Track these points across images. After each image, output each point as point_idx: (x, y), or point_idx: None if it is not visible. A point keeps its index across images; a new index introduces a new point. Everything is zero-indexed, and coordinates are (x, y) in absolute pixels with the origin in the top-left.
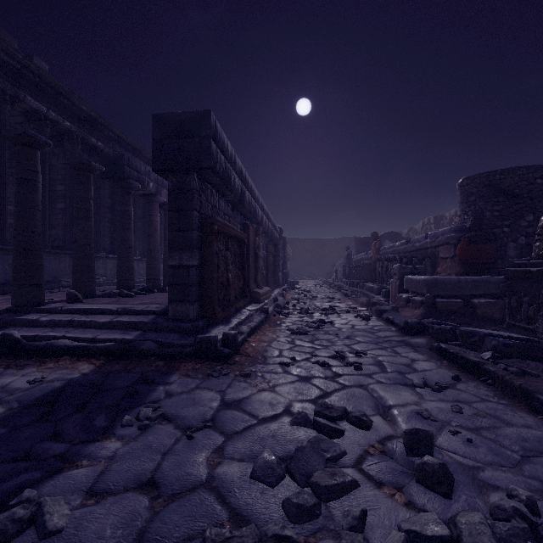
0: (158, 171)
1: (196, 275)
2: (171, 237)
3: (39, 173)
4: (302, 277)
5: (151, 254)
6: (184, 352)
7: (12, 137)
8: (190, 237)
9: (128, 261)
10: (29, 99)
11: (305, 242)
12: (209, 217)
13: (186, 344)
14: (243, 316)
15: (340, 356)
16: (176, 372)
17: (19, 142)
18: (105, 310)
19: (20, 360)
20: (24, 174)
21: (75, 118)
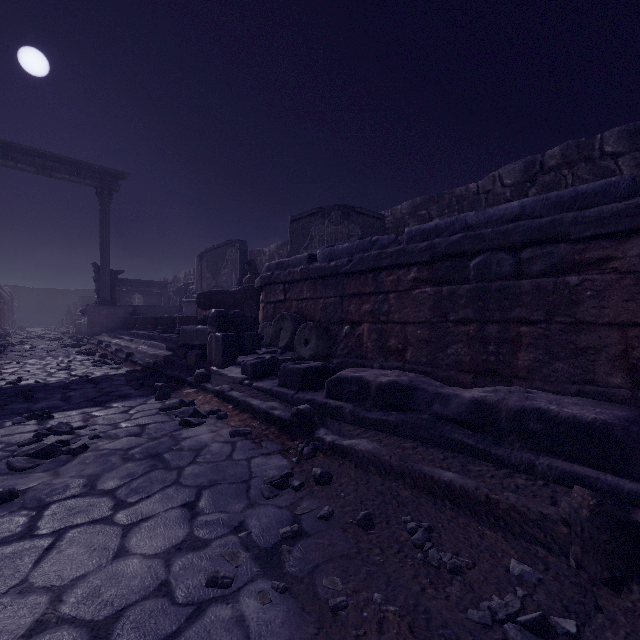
0: None
1: None
2: None
3: None
4: (30, 326)
5: None
6: None
7: None
8: None
9: None
10: None
11: (34, 291)
12: None
13: None
14: None
15: (39, 336)
16: None
17: None
18: None
19: None
20: None
21: None
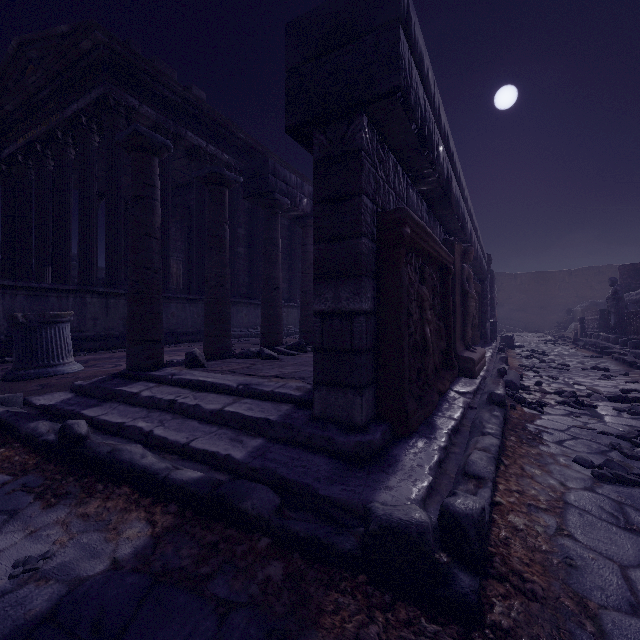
0: (294, 130)
1: (366, 331)
2: (318, 254)
3: (156, 188)
4: (512, 329)
5: (305, 298)
6: (336, 549)
7: (124, 140)
8: (354, 253)
9: (274, 308)
10: (189, 135)
11: (516, 278)
12: (392, 210)
13: (343, 502)
14: (455, 412)
15: None
16: (308, 636)
17: (132, 146)
18: (221, 385)
19: (71, 477)
20: (137, 190)
21: (234, 149)
